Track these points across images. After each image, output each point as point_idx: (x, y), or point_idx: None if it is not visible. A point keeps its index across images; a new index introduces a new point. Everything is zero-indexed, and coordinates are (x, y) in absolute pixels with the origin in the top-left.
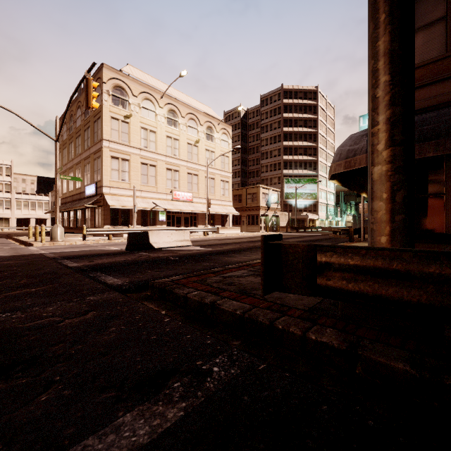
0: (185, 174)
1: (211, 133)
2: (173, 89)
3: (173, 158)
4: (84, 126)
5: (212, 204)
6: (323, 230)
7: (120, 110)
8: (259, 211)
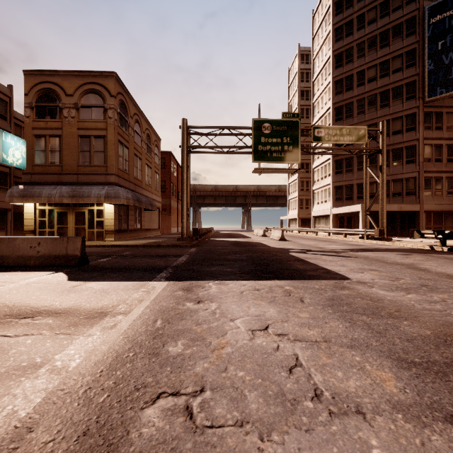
0: None
1: None
2: None
3: None
4: None
5: None
6: None
7: None
8: None
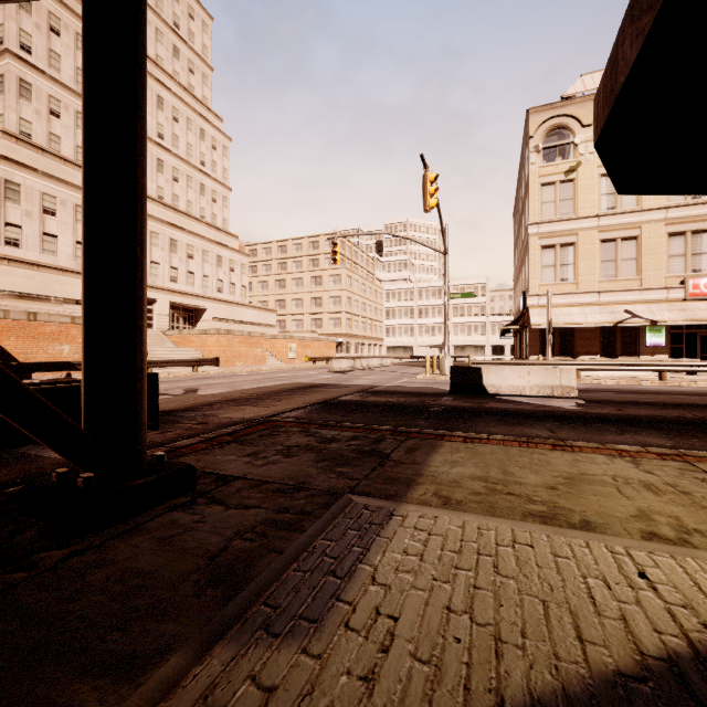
0: None
1: None
2: None
3: (687, 207)
4: (522, 212)
5: None
6: None
7: (558, 166)
8: None
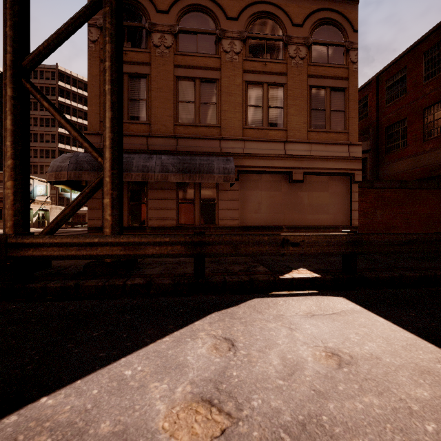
0: None
1: None
2: None
3: None
4: None
5: None
6: None
7: None
8: None
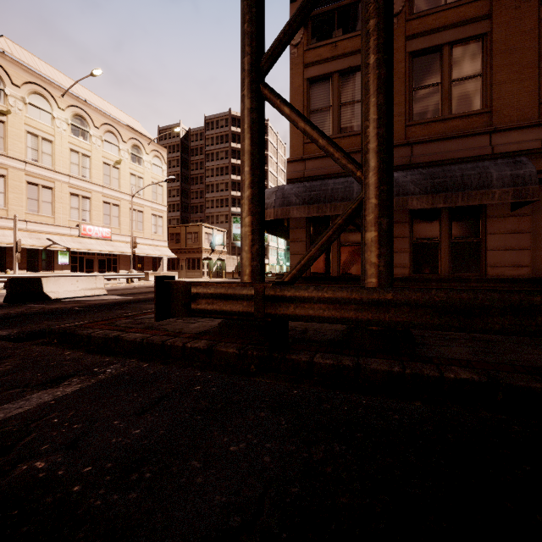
0: (100, 203)
1: (139, 154)
2: (81, 87)
3: (80, 181)
4: None
5: (140, 244)
6: (272, 275)
7: None
8: (201, 253)
